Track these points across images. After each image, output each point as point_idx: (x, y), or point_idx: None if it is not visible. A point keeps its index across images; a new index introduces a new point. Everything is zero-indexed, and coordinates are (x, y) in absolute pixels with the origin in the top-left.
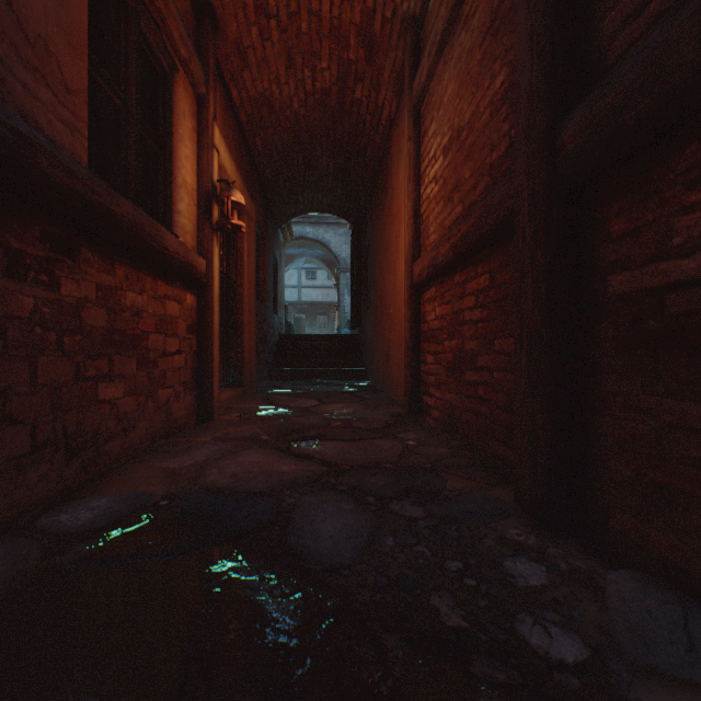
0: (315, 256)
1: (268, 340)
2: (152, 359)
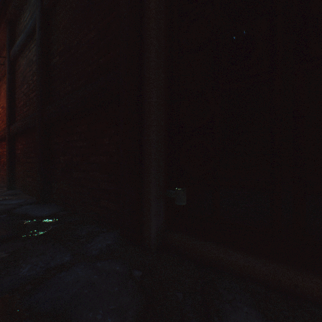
0: None
1: None
2: None
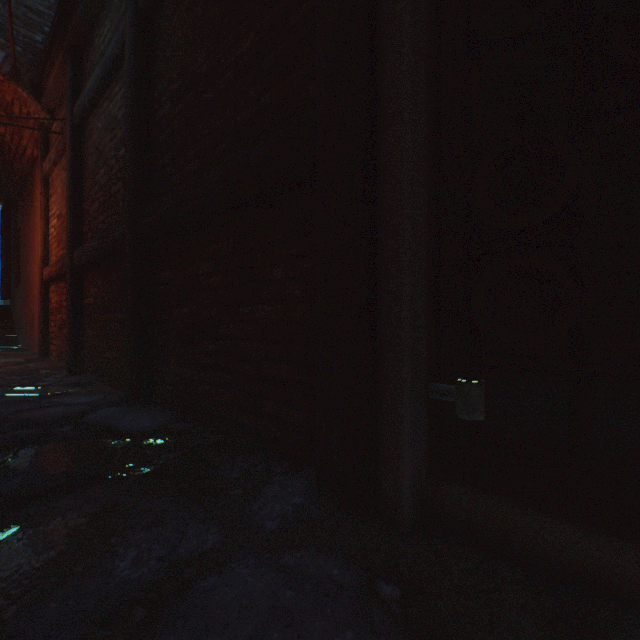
0: None
1: None
2: None
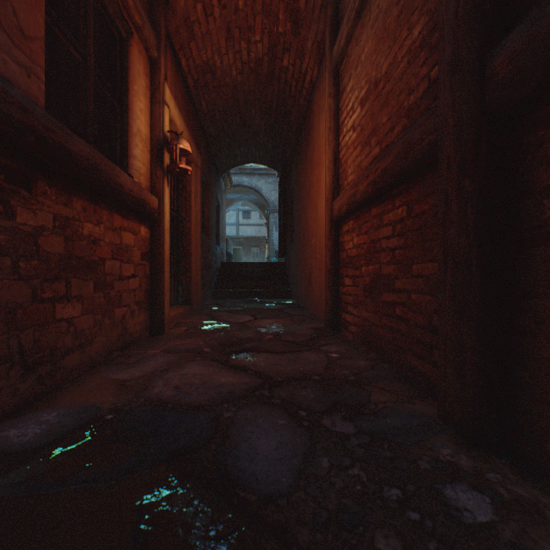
0: (250, 200)
1: (212, 266)
2: (109, 282)
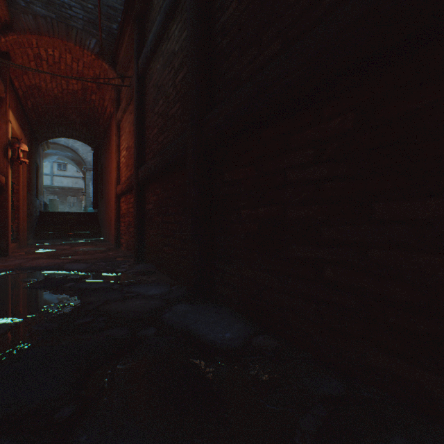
0: (67, 156)
1: (33, 215)
2: None
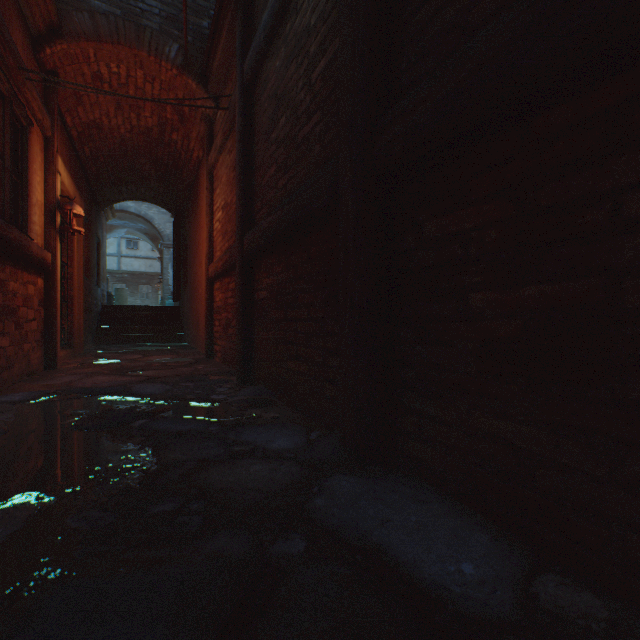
0: (138, 229)
1: (93, 310)
2: (22, 324)
